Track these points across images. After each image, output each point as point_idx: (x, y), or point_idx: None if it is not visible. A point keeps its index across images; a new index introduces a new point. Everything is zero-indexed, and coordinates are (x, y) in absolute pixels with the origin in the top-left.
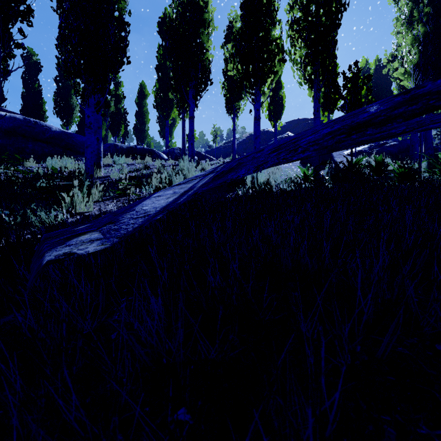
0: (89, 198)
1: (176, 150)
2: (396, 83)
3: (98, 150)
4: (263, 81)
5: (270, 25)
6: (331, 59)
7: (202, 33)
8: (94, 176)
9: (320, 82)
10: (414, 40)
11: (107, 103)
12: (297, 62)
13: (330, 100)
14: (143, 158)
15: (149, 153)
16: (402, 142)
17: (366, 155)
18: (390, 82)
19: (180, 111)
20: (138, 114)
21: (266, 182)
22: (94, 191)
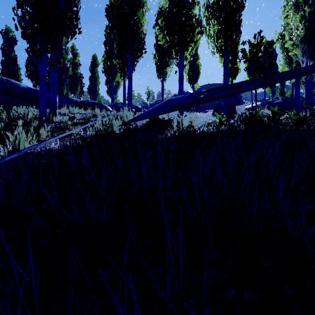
0: (38, 137)
1: (118, 104)
2: (284, 54)
3: (54, 101)
4: (186, 48)
5: (191, 3)
6: (237, 34)
7: (138, 11)
8: (50, 121)
9: (228, 51)
10: (302, 18)
11: (58, 60)
12: (211, 36)
13: (233, 69)
14: (93, 110)
15: (98, 106)
16: (285, 100)
17: (262, 108)
18: (275, 57)
19: (121, 73)
20: (91, 78)
21: (189, 126)
22: (42, 132)
